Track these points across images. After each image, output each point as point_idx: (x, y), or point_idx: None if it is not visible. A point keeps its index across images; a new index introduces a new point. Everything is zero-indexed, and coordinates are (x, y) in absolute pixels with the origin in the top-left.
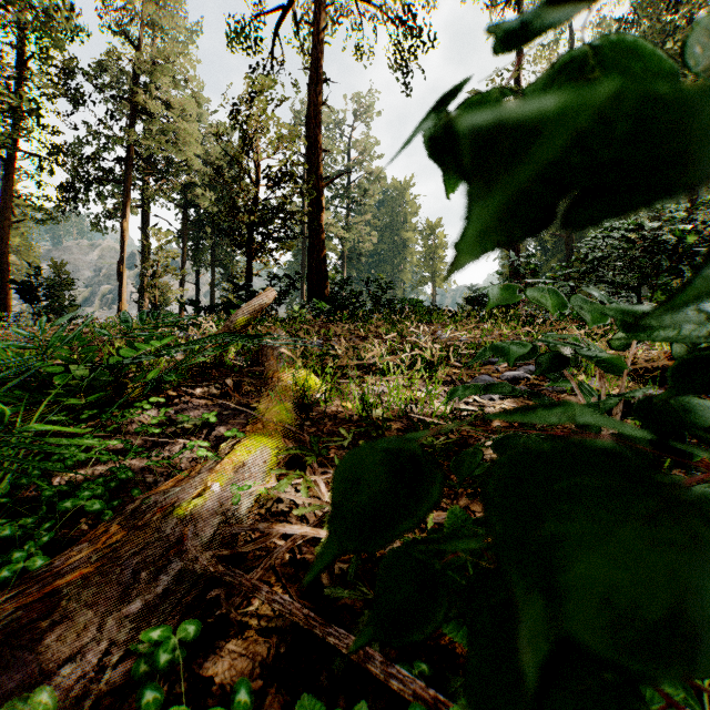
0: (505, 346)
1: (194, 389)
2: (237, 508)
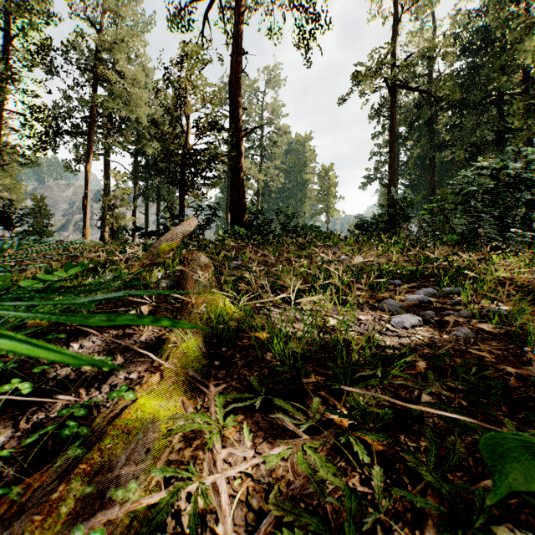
0: None
1: None
2: None
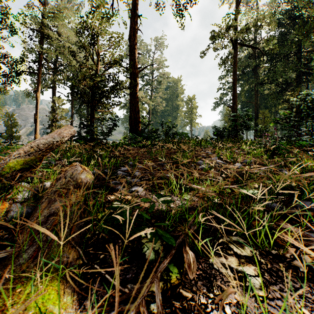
0: None
1: None
2: None
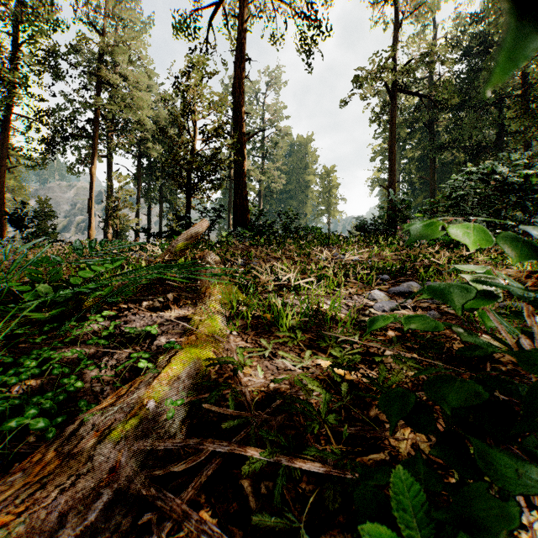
0: (445, 289)
1: (141, 303)
2: (171, 423)
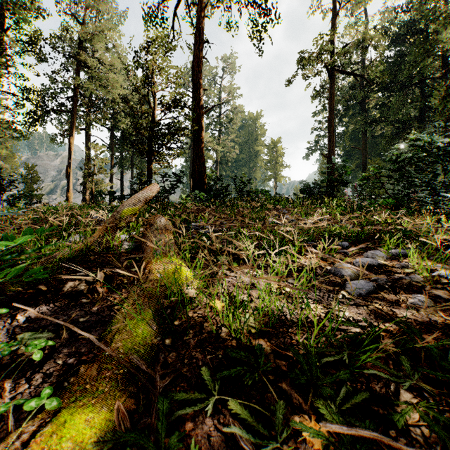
0: None
1: (65, 283)
2: None
